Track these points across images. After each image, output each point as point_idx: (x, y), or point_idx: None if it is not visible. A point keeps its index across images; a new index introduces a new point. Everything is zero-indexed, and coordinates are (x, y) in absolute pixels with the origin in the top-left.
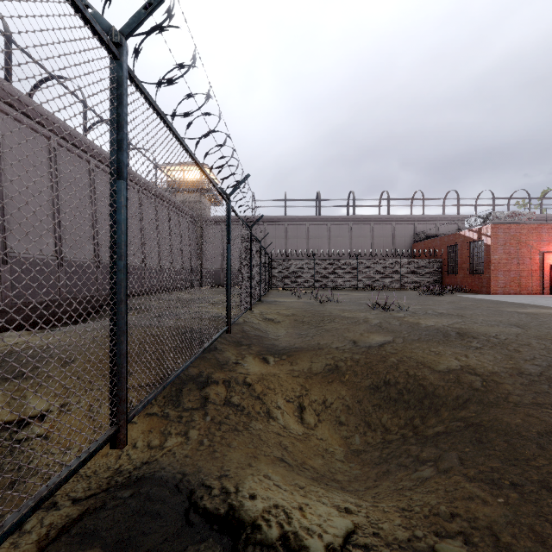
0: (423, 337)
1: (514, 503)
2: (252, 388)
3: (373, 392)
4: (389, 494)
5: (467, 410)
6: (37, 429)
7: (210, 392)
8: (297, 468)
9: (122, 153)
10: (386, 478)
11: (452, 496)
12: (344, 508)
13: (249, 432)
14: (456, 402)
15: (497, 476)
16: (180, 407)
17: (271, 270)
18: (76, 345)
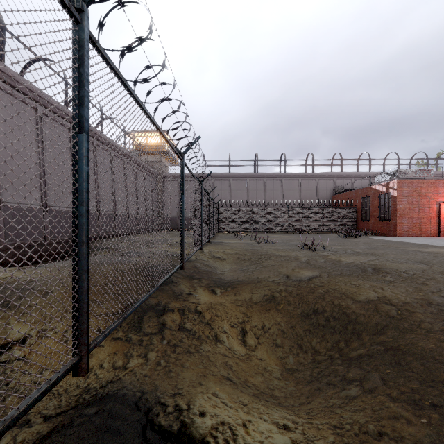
0: (344, 272)
1: (436, 423)
2: (202, 315)
3: (304, 318)
4: (321, 411)
5: (385, 335)
6: (17, 352)
7: (167, 319)
8: (240, 386)
9: (83, 109)
10: (318, 395)
11: (379, 415)
12: (283, 425)
13: (200, 354)
14: (375, 328)
15: (418, 397)
16: (141, 332)
17: (218, 217)
18: (54, 279)
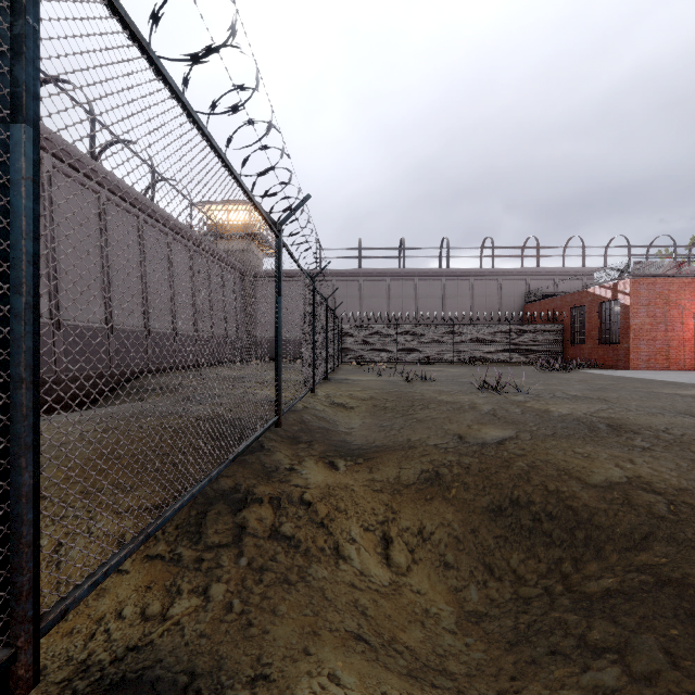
0: (559, 432)
1: None
2: (312, 510)
3: (493, 516)
4: None
5: (651, 551)
6: None
7: (250, 516)
8: (383, 653)
9: (21, 66)
10: (534, 676)
11: None
12: None
13: (307, 585)
14: (630, 537)
15: None
16: (201, 544)
17: (341, 339)
18: (53, 445)
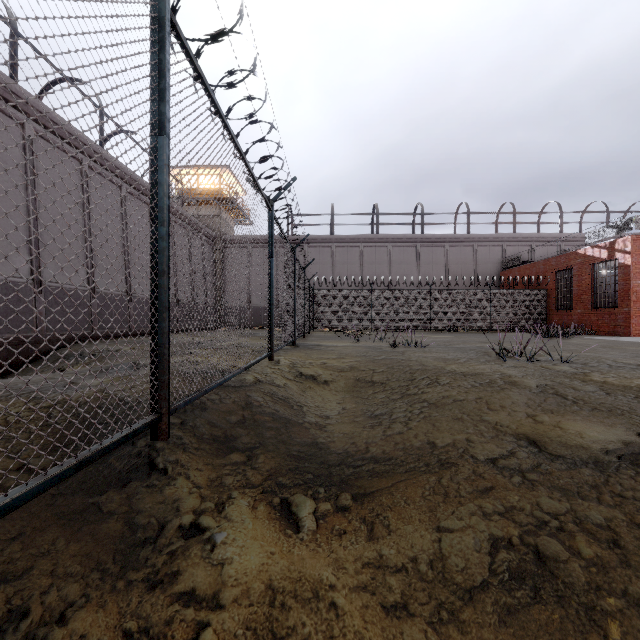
0: None
1: None
2: None
3: None
4: None
5: None
6: None
7: None
8: None
9: None
10: None
11: None
12: None
13: None
14: None
15: None
16: None
17: (313, 305)
18: None
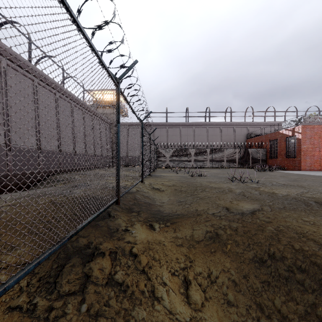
0: (287, 206)
1: None
2: (137, 260)
3: (258, 266)
4: None
5: None
6: None
7: (94, 267)
8: None
9: None
10: None
11: None
12: None
13: None
14: None
15: None
16: (54, 293)
17: (157, 156)
18: None
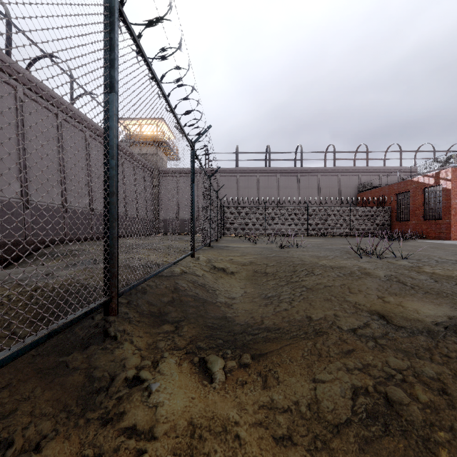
0: None
1: None
2: None
3: None
4: None
5: None
6: None
7: None
8: None
9: None
10: None
11: None
12: None
13: None
14: None
15: None
16: None
17: (223, 217)
18: None
